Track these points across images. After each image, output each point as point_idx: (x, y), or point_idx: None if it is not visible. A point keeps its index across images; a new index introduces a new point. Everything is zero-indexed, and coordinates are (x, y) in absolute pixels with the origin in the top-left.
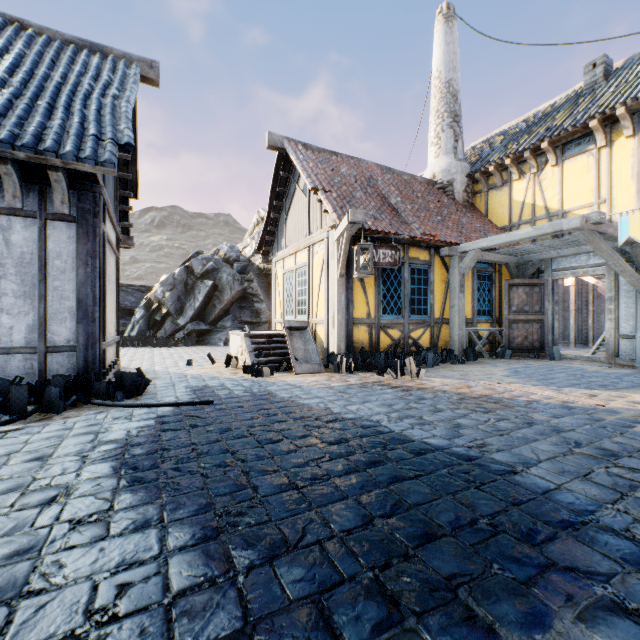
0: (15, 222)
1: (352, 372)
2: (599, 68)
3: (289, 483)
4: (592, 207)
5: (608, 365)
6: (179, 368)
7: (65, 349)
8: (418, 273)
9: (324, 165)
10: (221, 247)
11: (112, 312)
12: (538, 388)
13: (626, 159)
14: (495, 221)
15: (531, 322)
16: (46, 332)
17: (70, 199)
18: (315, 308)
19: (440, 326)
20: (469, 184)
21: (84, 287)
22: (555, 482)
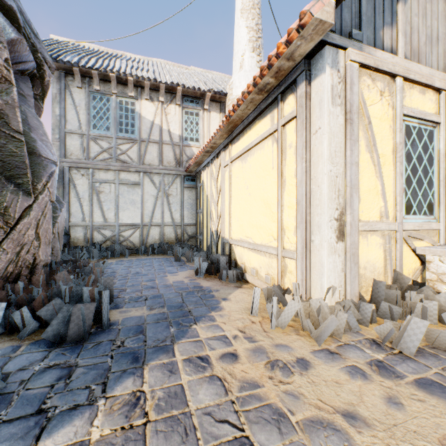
0: None
1: None
2: None
3: None
4: None
5: None
6: None
7: None
8: None
9: None
10: None
11: None
12: None
13: None
14: None
15: None
16: None
17: None
18: None
19: None
20: None
21: None
22: None
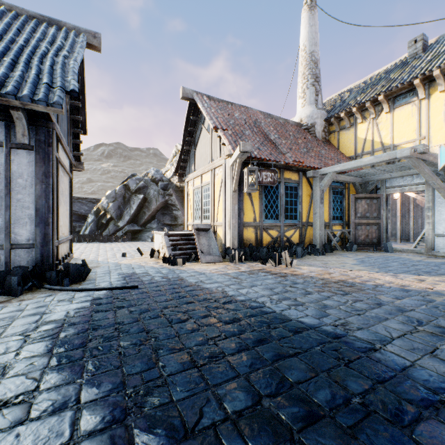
0: None
1: (243, 262)
2: (419, 43)
3: (191, 361)
4: (415, 142)
5: (427, 256)
6: (116, 259)
7: (26, 246)
8: (290, 189)
9: (222, 111)
10: (149, 171)
11: (65, 218)
12: (380, 274)
13: (440, 107)
14: (345, 152)
15: (371, 225)
16: (11, 233)
17: (30, 133)
18: (216, 215)
19: (306, 228)
20: (326, 126)
21: (40, 199)
22: (409, 359)
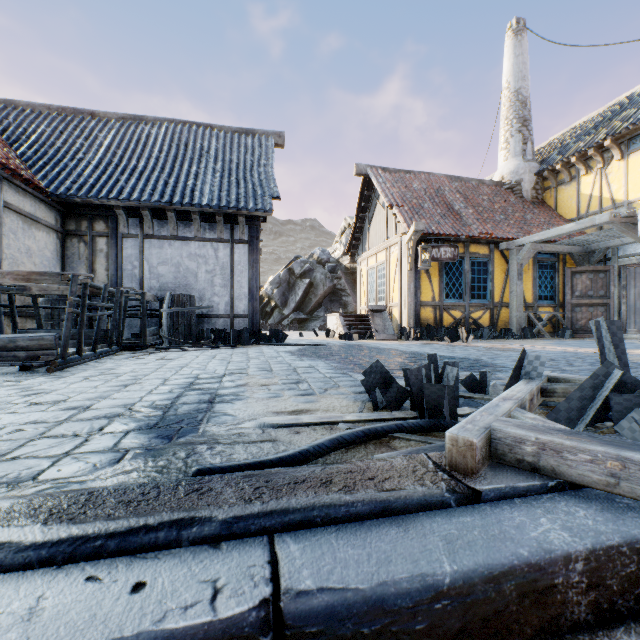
0: (220, 246)
1: (418, 340)
2: None
3: (370, 358)
4: None
5: None
6: (295, 337)
7: (243, 316)
8: (478, 265)
9: (399, 184)
10: (314, 251)
11: None
12: (561, 347)
13: None
14: (564, 214)
15: (595, 306)
16: (234, 306)
17: (245, 230)
18: (391, 295)
19: (499, 309)
20: (538, 182)
21: (252, 281)
22: (502, 362)
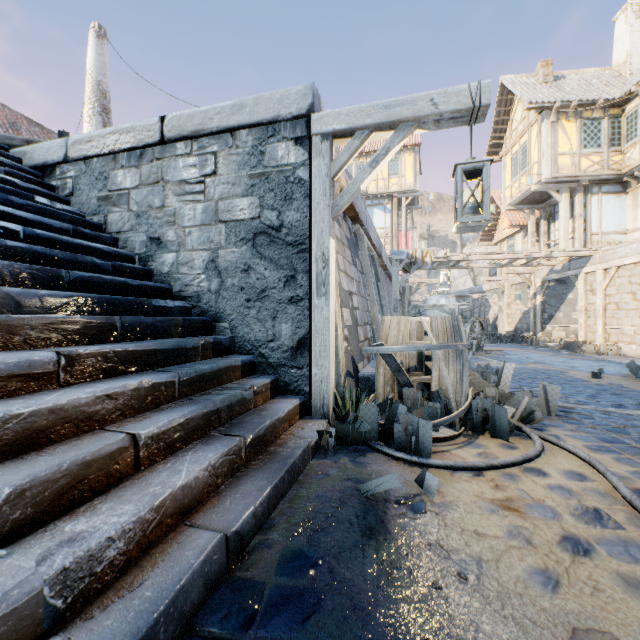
0: None
1: None
2: None
3: None
4: None
5: None
6: None
7: None
8: None
9: None
10: None
11: None
12: None
13: None
14: None
15: None
16: None
17: None
18: None
19: None
20: None
21: None
22: None
